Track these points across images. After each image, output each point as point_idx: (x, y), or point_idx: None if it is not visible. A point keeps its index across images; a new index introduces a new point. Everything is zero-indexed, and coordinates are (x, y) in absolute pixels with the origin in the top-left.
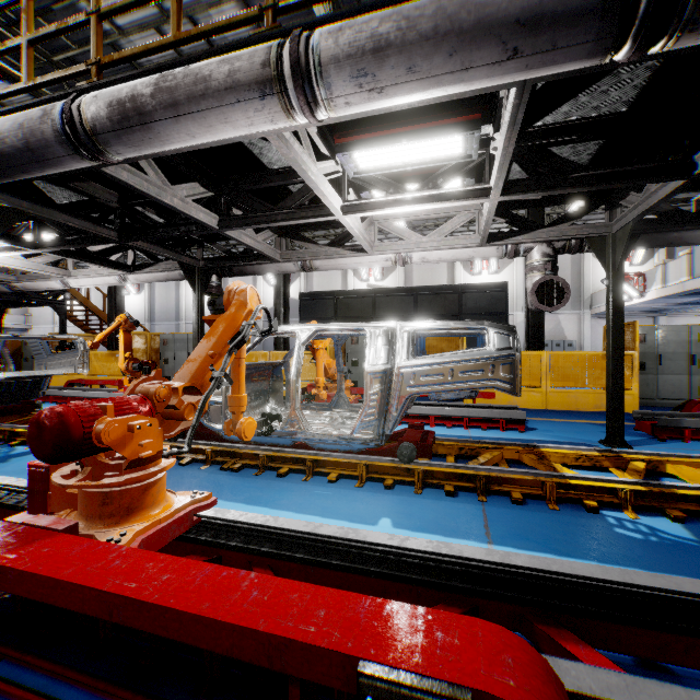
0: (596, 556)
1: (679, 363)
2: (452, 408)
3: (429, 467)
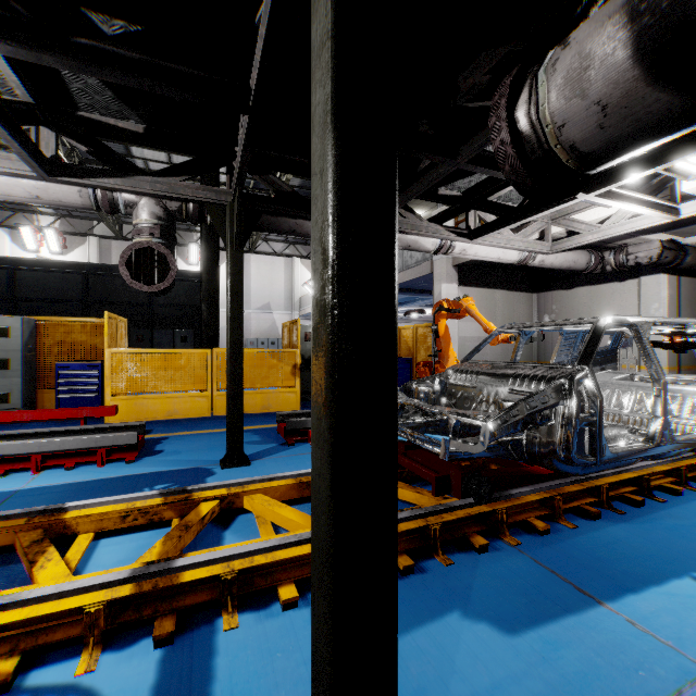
0: None
1: None
2: (9, 443)
3: None
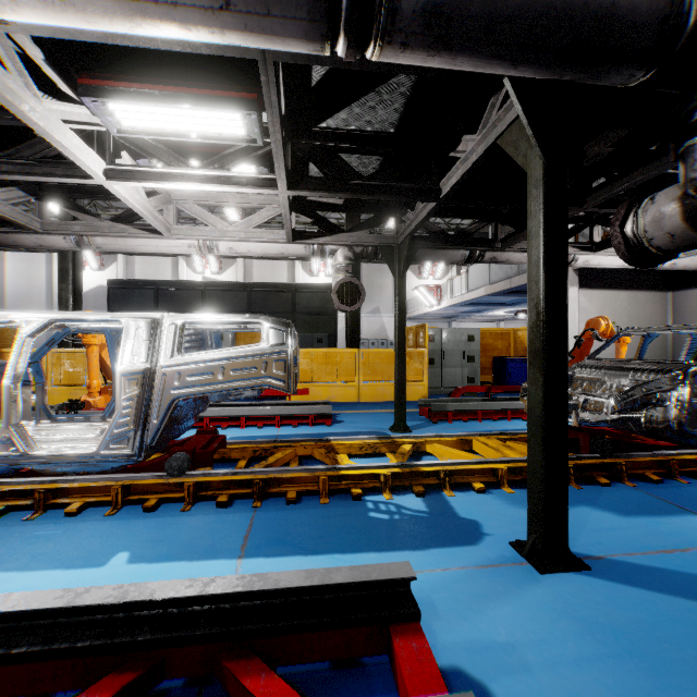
0: (342, 547)
1: (456, 358)
2: (263, 407)
3: (203, 478)
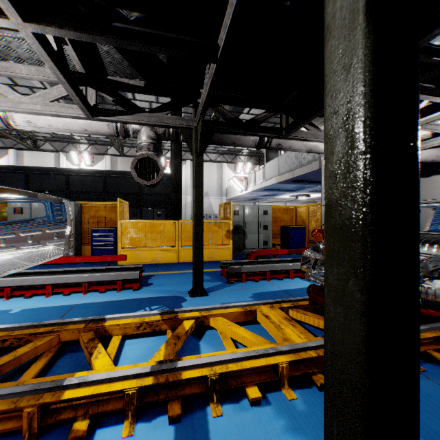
0: None
1: (255, 227)
2: (70, 275)
3: None
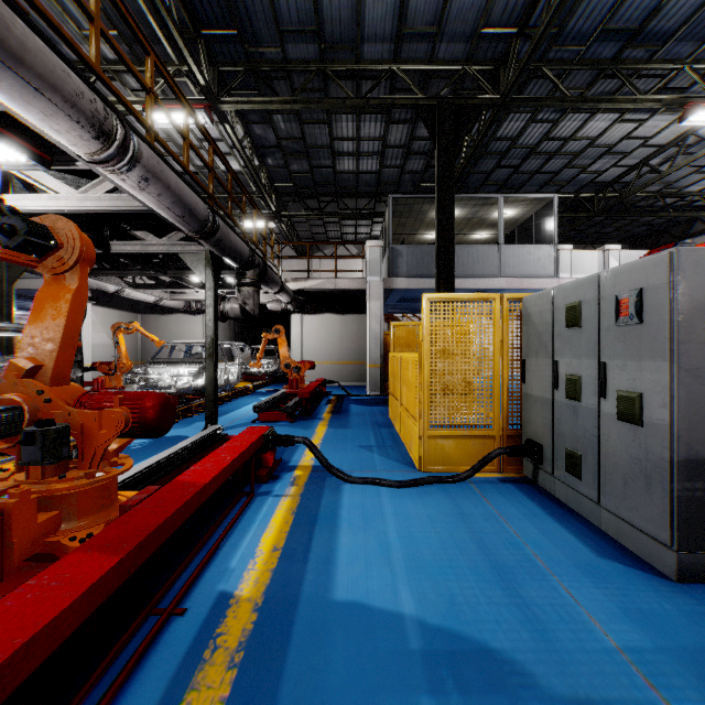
0: (152, 454)
1: None
2: None
3: None
